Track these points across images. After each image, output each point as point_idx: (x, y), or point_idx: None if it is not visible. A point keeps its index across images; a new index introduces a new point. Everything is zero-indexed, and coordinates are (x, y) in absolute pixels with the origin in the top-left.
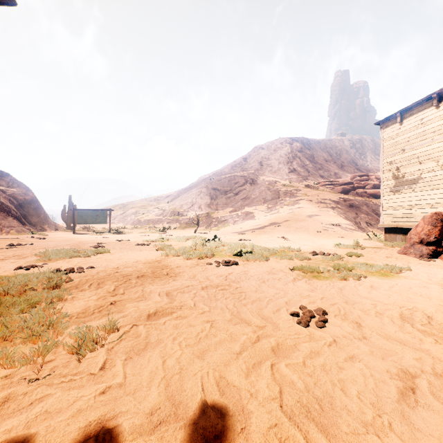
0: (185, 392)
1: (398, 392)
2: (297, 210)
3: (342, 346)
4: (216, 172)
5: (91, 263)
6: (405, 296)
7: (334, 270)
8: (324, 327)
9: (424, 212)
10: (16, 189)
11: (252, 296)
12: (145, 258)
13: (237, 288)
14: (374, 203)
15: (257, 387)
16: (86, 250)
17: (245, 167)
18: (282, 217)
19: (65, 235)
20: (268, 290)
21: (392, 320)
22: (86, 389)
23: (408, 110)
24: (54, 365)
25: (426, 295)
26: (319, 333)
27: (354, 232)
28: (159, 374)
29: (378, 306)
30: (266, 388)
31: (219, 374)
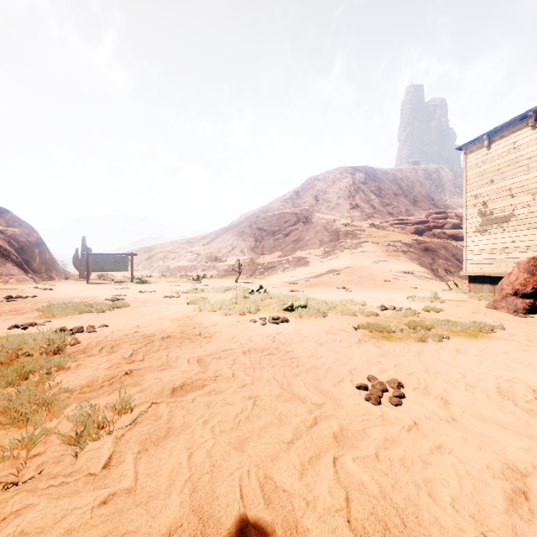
0: (217, 501)
1: (505, 498)
2: (361, 255)
3: (426, 431)
4: (262, 209)
5: (106, 320)
6: (500, 363)
7: (409, 329)
8: (401, 405)
9: (518, 256)
10: (18, 229)
11: (307, 363)
12: (173, 314)
13: (288, 352)
14: (454, 246)
15: (315, 493)
16: (100, 304)
17: (297, 203)
18: (343, 263)
19: (77, 285)
20: (326, 355)
21: (487, 394)
22: (81, 497)
23: (498, 131)
24: (42, 460)
25: (527, 361)
26: (394, 413)
27: (430, 281)
28: (183, 473)
29: (468, 376)
30: (328, 494)
31: (263, 473)
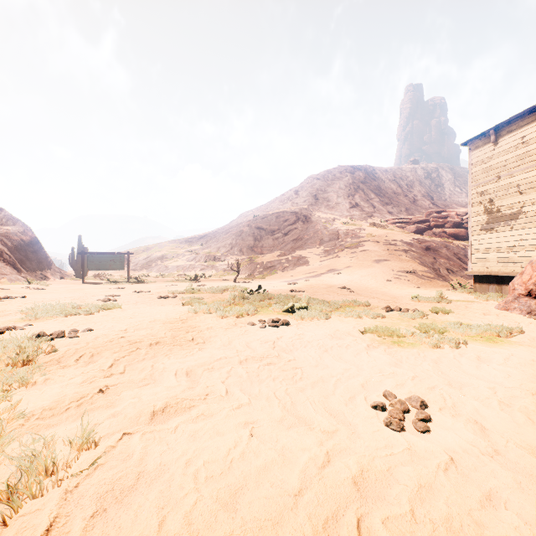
0: None
1: None
2: (362, 254)
3: (467, 471)
4: (261, 208)
5: (92, 323)
6: (531, 374)
7: (421, 333)
8: (428, 431)
9: (526, 255)
10: (12, 227)
11: (312, 374)
12: (166, 316)
13: (290, 361)
14: (455, 246)
15: None
16: (89, 306)
17: (296, 202)
18: (343, 263)
19: (71, 285)
20: (333, 364)
21: (528, 417)
22: None
23: (505, 126)
24: None
25: None
26: (423, 444)
27: (432, 281)
28: None
29: (499, 391)
30: None
31: None
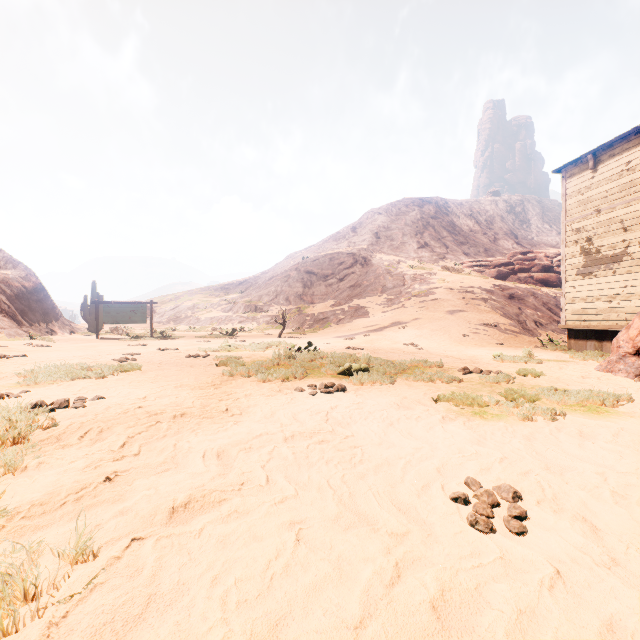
0: None
1: None
2: (432, 304)
3: (579, 589)
4: (311, 248)
5: (105, 389)
6: None
7: (508, 402)
8: (525, 532)
9: (632, 305)
10: (11, 271)
11: (375, 455)
12: (195, 380)
13: (347, 437)
14: (544, 293)
15: None
16: (101, 367)
17: (354, 241)
18: (410, 314)
19: (83, 341)
20: (401, 441)
21: None
22: None
23: (606, 149)
24: None
25: None
26: (520, 550)
27: (518, 336)
28: None
29: (610, 477)
30: None
31: None
